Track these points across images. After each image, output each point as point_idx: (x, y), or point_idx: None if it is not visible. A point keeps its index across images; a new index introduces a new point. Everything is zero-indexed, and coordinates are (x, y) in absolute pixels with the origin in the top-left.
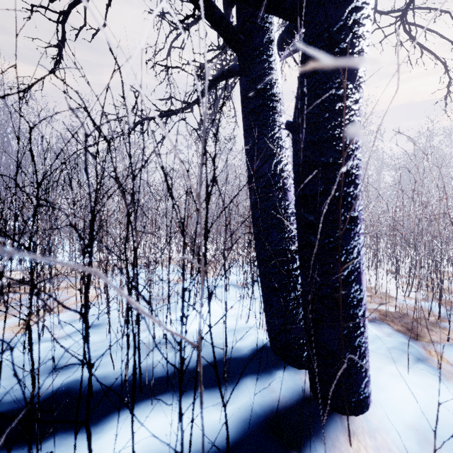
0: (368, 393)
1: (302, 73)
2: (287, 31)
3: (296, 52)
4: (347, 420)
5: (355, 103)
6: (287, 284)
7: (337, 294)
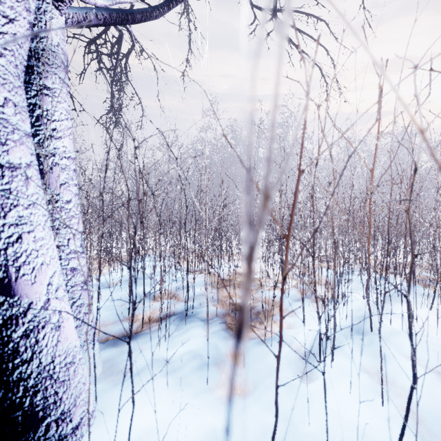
0: (60, 436)
1: None
2: None
3: (135, 23)
4: None
5: None
6: None
7: None
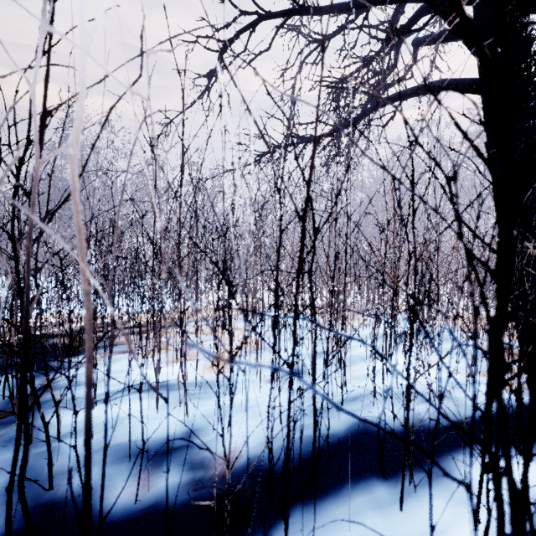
0: None
1: None
2: None
3: None
4: None
5: None
6: None
7: None
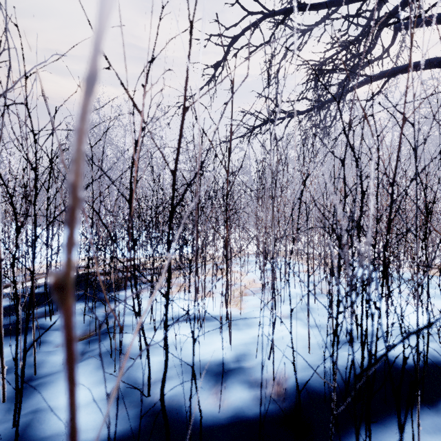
0: None
1: None
2: None
3: None
4: None
5: None
6: None
7: None
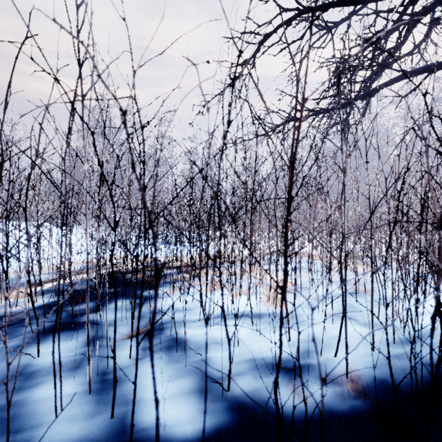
0: None
1: None
2: None
3: None
4: None
5: None
6: None
7: None
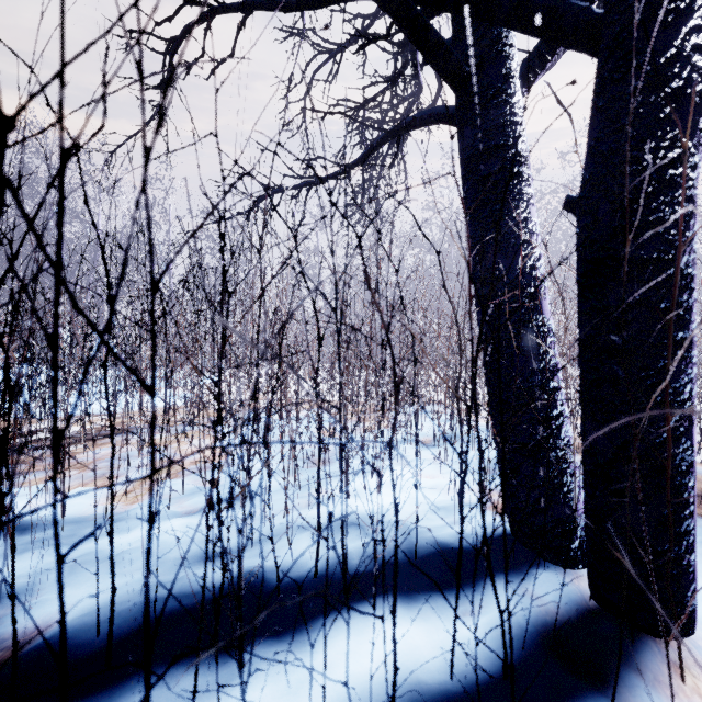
0: (695, 606)
1: (601, 125)
2: (537, 56)
3: None
4: (678, 642)
5: (694, 169)
6: (543, 439)
7: (665, 454)
